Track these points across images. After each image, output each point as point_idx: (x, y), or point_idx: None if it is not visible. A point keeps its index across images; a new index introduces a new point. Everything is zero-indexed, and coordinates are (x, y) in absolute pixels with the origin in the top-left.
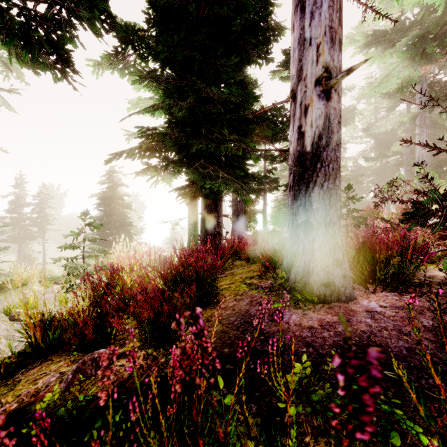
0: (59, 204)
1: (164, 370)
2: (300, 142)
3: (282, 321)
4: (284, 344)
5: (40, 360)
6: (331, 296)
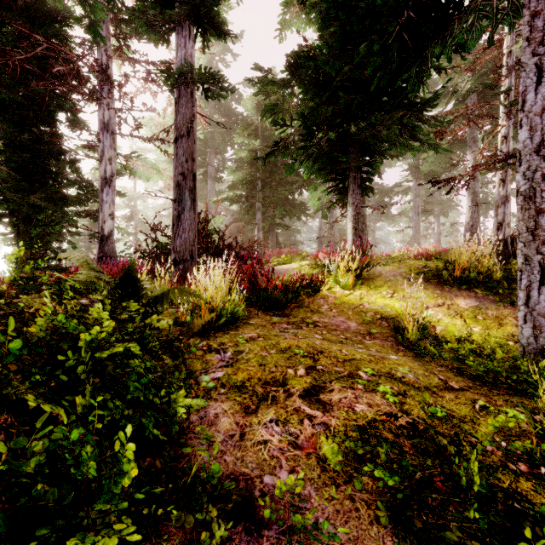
0: None
1: None
2: (101, 231)
3: None
4: None
5: None
6: None
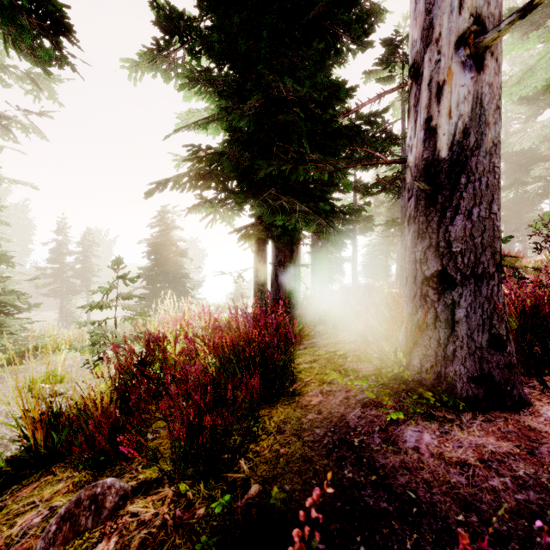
0: (107, 252)
1: (201, 537)
2: (429, 144)
3: (406, 445)
4: (418, 499)
5: (40, 471)
6: (487, 399)
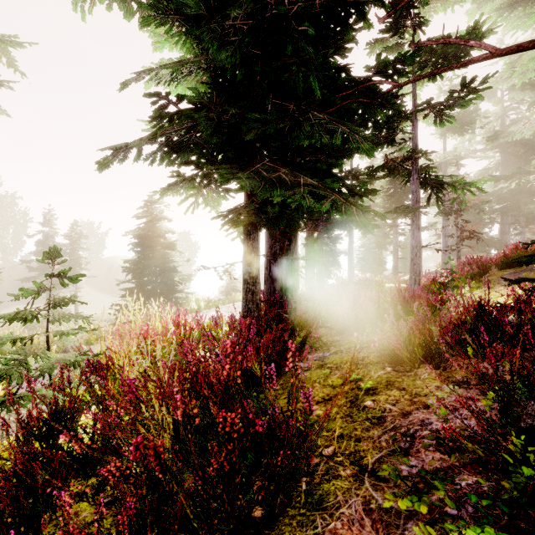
0: (99, 245)
1: None
2: None
3: None
4: None
5: None
6: None
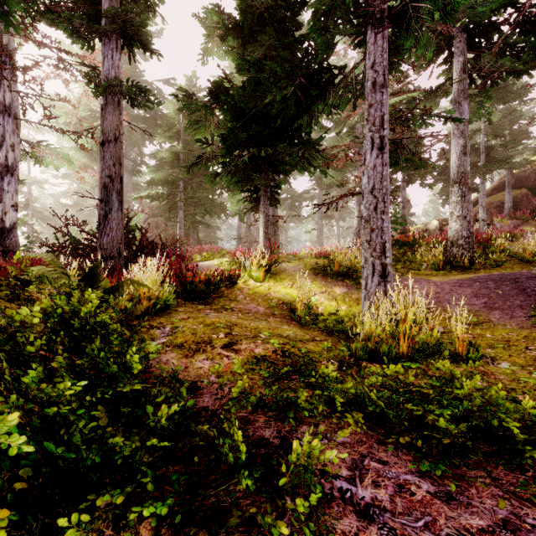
0: None
1: None
2: (2, 223)
3: None
4: None
5: None
6: None
